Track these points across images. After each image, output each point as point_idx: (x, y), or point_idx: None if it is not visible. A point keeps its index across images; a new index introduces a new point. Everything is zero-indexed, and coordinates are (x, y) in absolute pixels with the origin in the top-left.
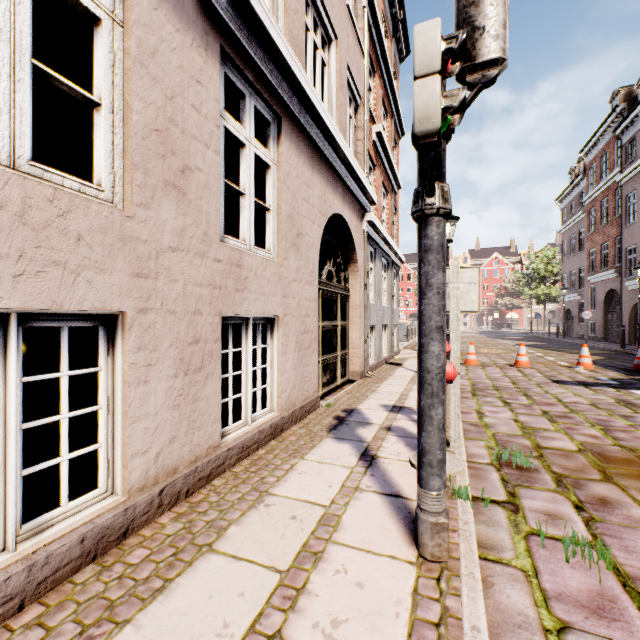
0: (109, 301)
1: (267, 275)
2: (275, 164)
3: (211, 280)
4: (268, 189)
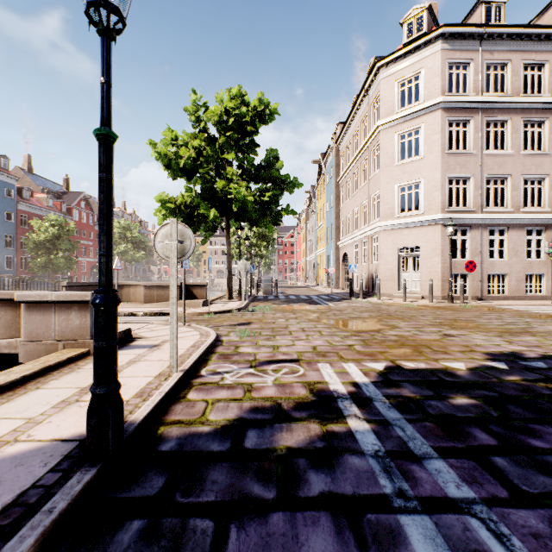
0: (505, 271)
1: (539, 264)
2: (543, 238)
3: (522, 267)
4: (541, 244)
